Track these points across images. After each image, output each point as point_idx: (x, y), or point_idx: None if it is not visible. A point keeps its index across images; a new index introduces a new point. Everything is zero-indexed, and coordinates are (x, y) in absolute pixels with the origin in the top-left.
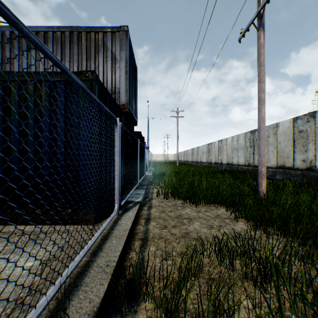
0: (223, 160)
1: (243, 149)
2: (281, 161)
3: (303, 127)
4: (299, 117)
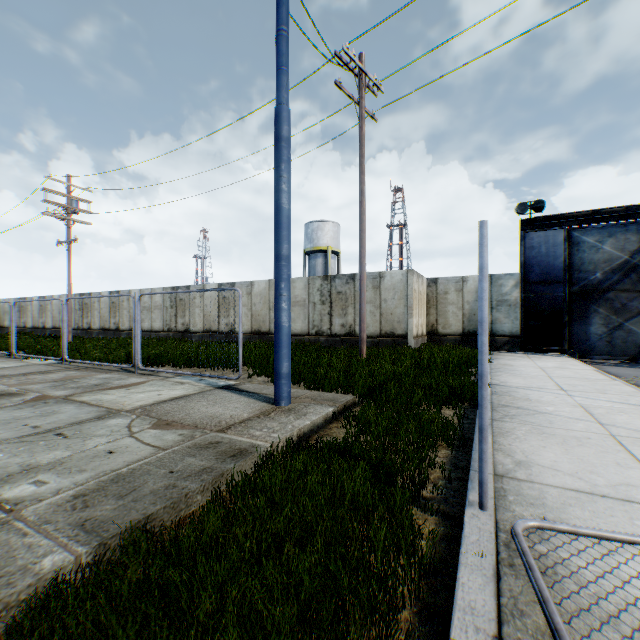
0: (48, 324)
1: (74, 312)
2: (104, 324)
3: (115, 300)
4: (113, 292)
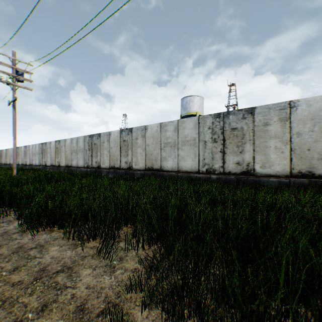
0: (28, 162)
1: (38, 155)
2: (52, 162)
3: (58, 146)
4: (57, 141)
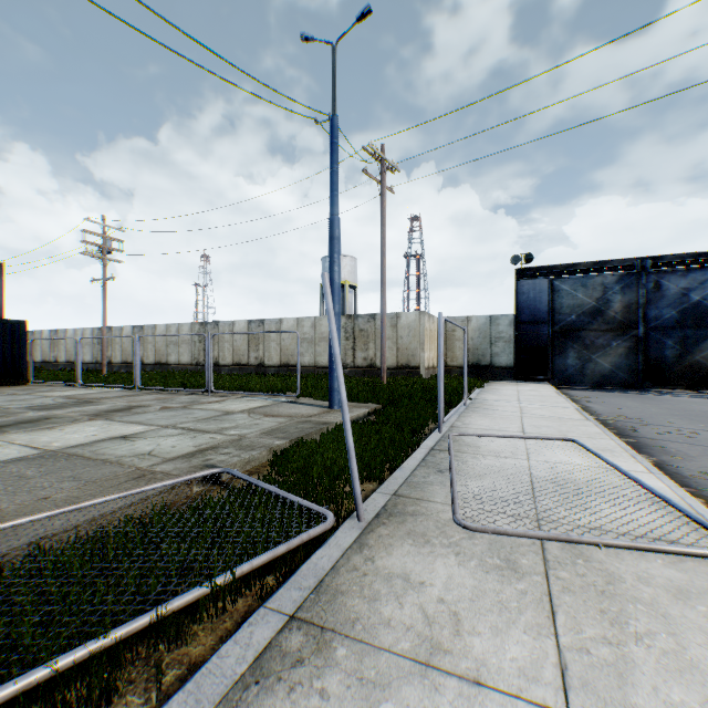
0: (61, 358)
1: (91, 346)
2: (126, 358)
3: (139, 334)
4: (137, 326)
